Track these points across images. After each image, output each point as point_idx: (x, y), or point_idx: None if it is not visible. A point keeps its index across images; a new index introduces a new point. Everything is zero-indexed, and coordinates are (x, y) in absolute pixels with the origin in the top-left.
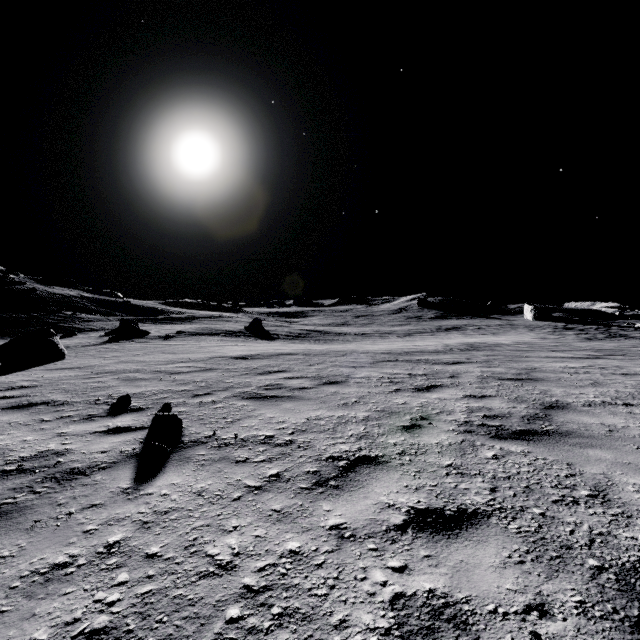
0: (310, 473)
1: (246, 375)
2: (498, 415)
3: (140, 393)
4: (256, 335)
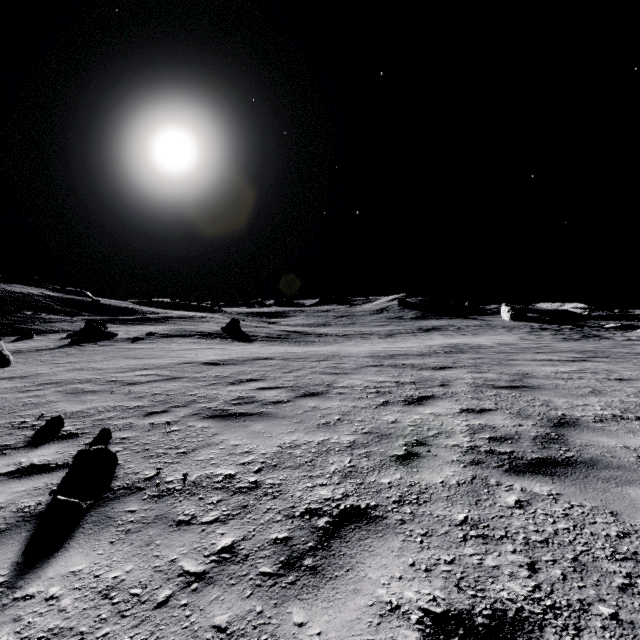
0: (278, 543)
1: (214, 385)
2: (505, 437)
3: (81, 411)
4: (233, 337)
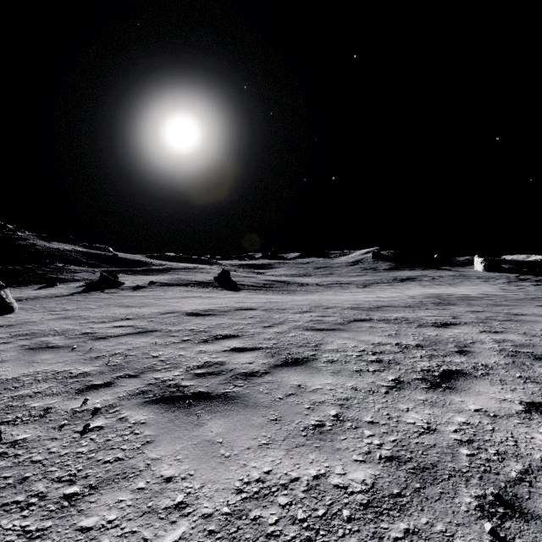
0: None
1: (184, 343)
2: None
3: (15, 379)
4: (223, 285)
